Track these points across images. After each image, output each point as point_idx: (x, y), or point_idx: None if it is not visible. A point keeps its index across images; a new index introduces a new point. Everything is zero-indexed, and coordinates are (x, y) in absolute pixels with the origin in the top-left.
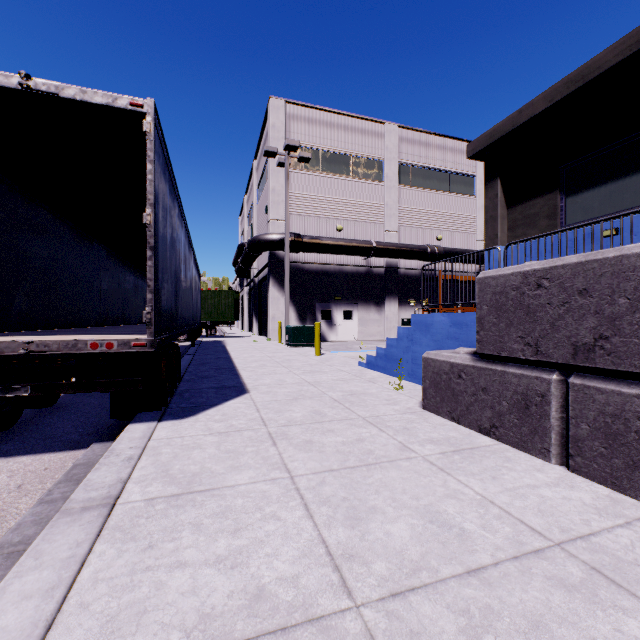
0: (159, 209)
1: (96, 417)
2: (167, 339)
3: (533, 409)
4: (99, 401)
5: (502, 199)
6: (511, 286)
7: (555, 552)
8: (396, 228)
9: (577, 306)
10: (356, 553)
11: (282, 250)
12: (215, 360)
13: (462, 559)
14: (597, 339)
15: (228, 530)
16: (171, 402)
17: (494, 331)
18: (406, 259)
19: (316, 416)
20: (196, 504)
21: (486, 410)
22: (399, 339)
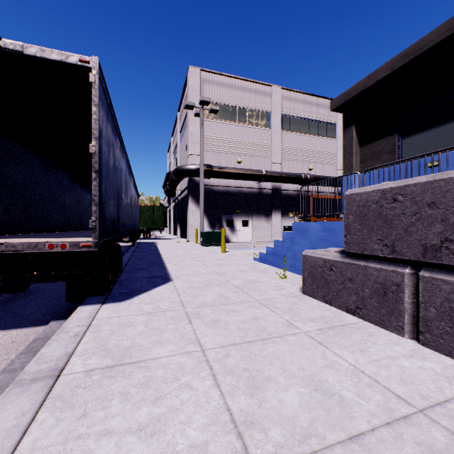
0: (103, 142)
1: (57, 300)
2: (110, 241)
3: (390, 295)
4: (60, 287)
5: (356, 140)
6: (372, 200)
7: (420, 418)
8: (280, 161)
9: (426, 215)
10: (255, 420)
11: (198, 176)
12: (148, 256)
13: (344, 425)
14: (443, 241)
15: (150, 399)
16: (113, 288)
17: (358, 235)
18: (287, 183)
19: (222, 299)
20: (125, 375)
21: (352, 295)
22: (283, 241)
